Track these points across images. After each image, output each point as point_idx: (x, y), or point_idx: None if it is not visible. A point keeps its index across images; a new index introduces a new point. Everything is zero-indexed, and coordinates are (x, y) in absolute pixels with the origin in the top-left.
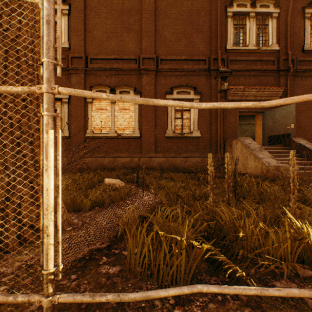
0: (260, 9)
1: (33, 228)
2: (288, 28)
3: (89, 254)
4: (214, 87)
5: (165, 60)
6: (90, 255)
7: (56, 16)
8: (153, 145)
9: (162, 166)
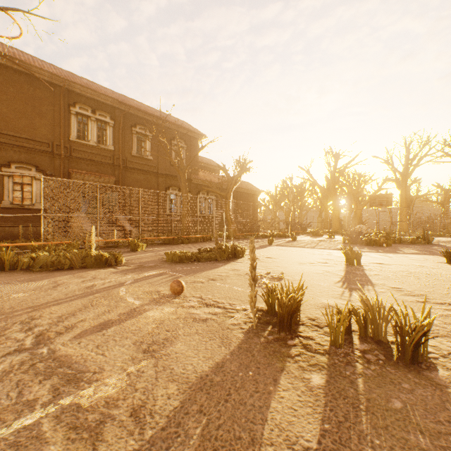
0: (100, 117)
1: None
2: (120, 137)
3: None
4: (58, 168)
5: (1, 133)
6: None
7: None
8: None
9: None
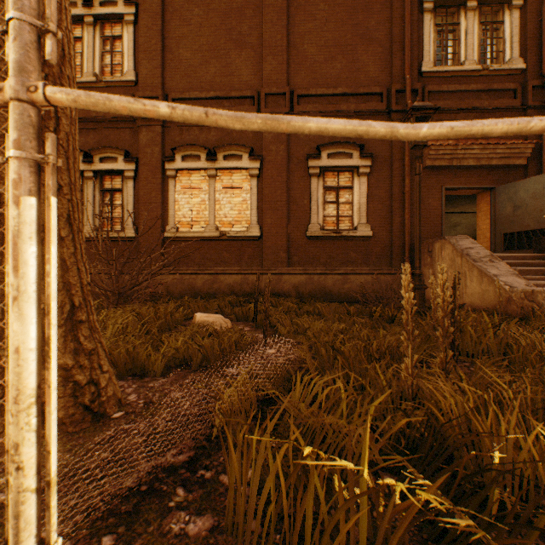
0: None
1: (43, 416)
2: (543, 26)
3: (149, 479)
4: (397, 143)
5: (306, 96)
6: (151, 483)
7: (114, 27)
8: (285, 251)
9: (300, 291)
